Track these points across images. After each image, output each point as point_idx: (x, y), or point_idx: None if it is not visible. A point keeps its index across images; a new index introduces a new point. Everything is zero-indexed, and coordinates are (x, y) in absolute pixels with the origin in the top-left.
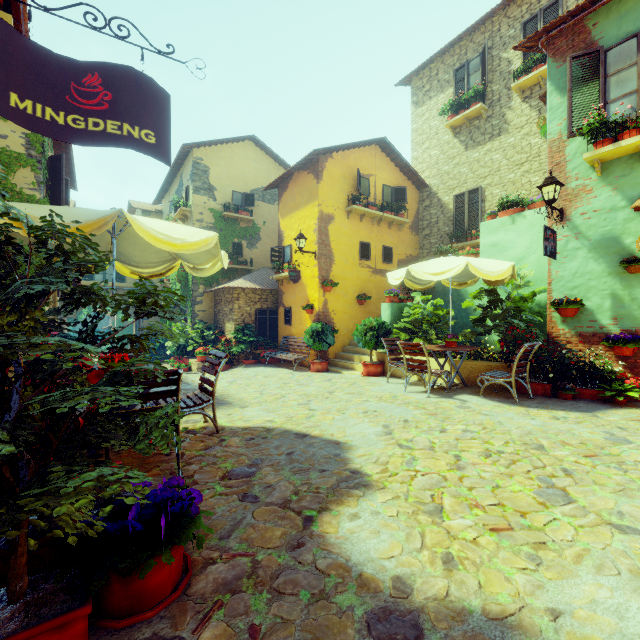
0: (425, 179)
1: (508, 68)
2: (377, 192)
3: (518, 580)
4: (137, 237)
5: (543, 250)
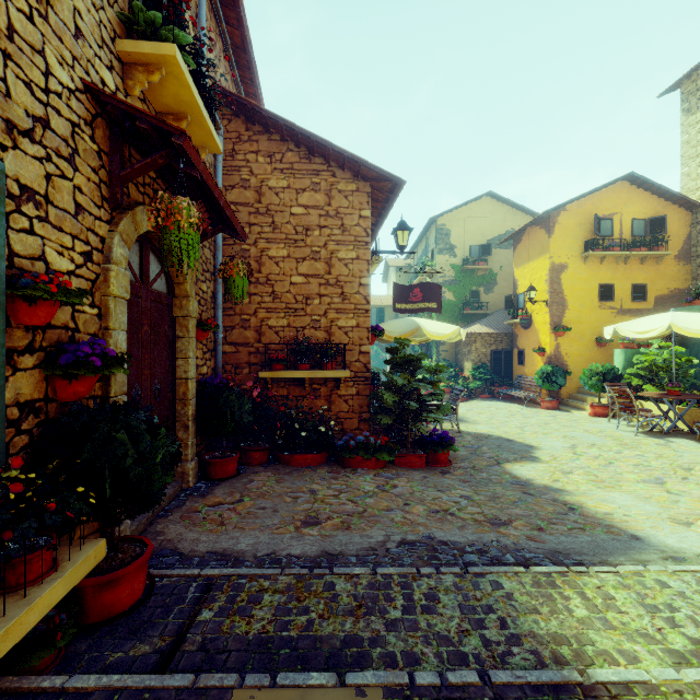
0: (699, 198)
1: None
2: (623, 229)
3: (582, 488)
4: None
5: None
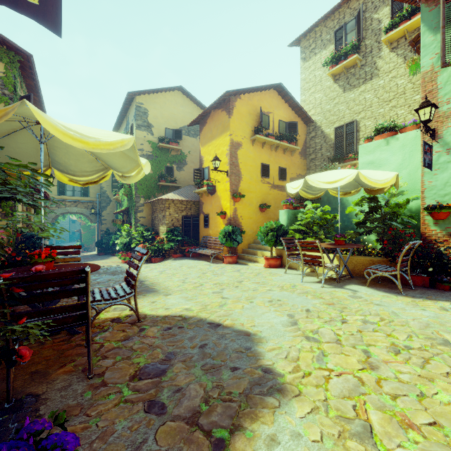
0: (311, 116)
1: (378, 26)
2: (275, 126)
3: None
4: (69, 147)
5: (423, 161)
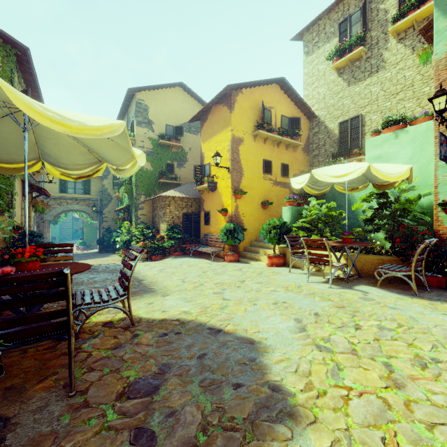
0: (314, 111)
1: (385, 16)
2: (277, 121)
3: None
4: (59, 137)
5: (440, 153)
